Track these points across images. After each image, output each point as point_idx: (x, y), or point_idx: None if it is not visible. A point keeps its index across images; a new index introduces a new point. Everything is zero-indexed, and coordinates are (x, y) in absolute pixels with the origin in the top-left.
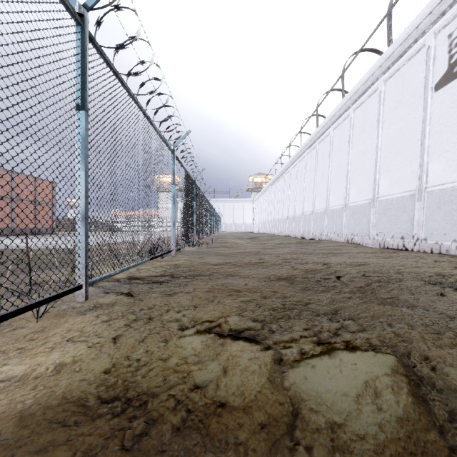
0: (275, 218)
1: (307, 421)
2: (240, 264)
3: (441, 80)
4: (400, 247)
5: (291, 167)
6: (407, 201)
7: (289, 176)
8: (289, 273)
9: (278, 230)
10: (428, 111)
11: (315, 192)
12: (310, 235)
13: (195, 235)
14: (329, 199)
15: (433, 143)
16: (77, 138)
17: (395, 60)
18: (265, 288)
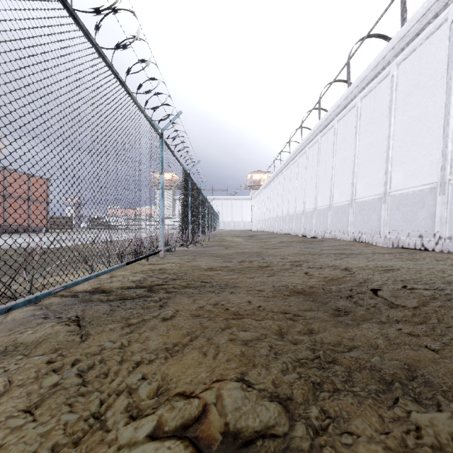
0: (275, 215)
1: None
2: (240, 269)
3: None
4: (418, 246)
5: (291, 163)
6: (426, 195)
7: (289, 172)
8: (305, 284)
9: (277, 228)
10: (452, 93)
11: (317, 188)
12: (312, 234)
13: (190, 233)
14: (333, 195)
15: None
16: None
17: (411, 39)
18: (278, 310)
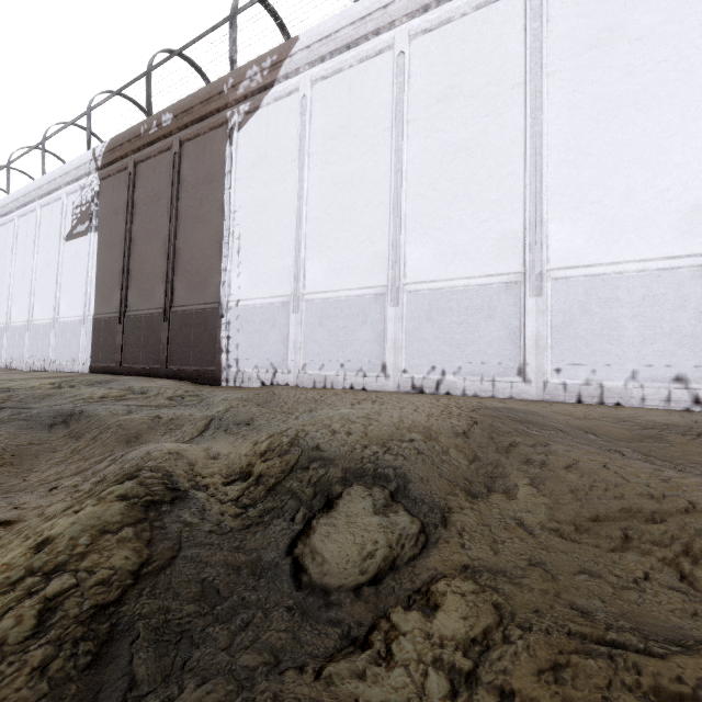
0: None
1: None
2: None
3: (69, 235)
4: (43, 369)
5: None
6: (49, 327)
7: None
8: None
9: None
10: (61, 255)
11: None
12: None
13: None
14: None
15: (63, 283)
16: None
17: (47, 194)
18: None
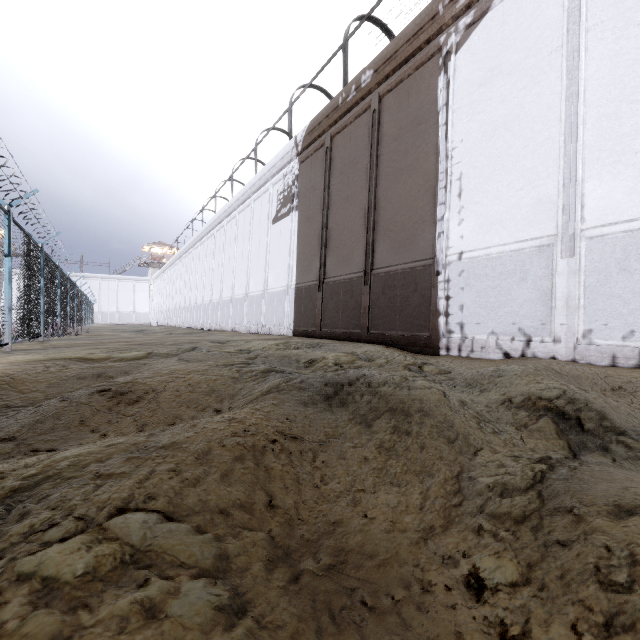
0: (178, 306)
1: (116, 358)
2: (110, 342)
3: (274, 218)
4: (256, 332)
5: (194, 248)
6: (260, 298)
7: (192, 258)
8: (142, 343)
9: (180, 322)
10: (269, 237)
11: (213, 281)
12: (208, 326)
13: (59, 325)
14: (223, 290)
15: (270, 260)
16: (6, 271)
17: (258, 189)
18: (121, 346)
